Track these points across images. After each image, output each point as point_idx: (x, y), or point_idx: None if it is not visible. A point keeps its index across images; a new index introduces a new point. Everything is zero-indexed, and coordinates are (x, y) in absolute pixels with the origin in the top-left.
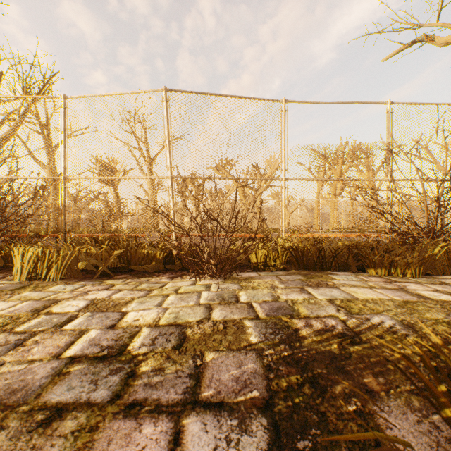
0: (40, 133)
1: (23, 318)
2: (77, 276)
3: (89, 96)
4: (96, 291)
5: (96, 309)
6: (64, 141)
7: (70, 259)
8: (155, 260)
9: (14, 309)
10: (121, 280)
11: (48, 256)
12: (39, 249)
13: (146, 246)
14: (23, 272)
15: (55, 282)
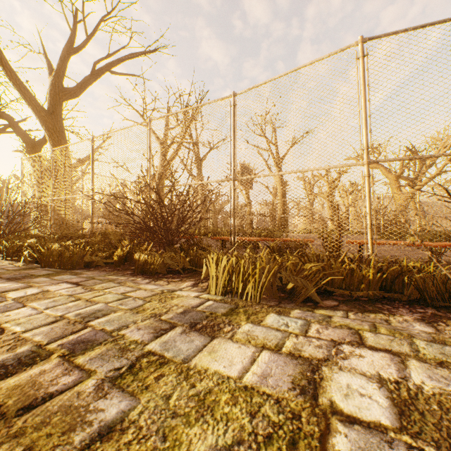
0: (192, 150)
1: (306, 422)
2: (271, 295)
3: (259, 85)
4: (349, 346)
5: (446, 436)
6: (233, 140)
7: (269, 275)
8: (365, 282)
9: (261, 372)
10: (337, 312)
11: (242, 267)
12: (232, 259)
13: (345, 260)
14: (218, 283)
15: (260, 305)
